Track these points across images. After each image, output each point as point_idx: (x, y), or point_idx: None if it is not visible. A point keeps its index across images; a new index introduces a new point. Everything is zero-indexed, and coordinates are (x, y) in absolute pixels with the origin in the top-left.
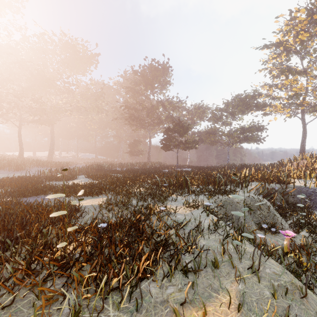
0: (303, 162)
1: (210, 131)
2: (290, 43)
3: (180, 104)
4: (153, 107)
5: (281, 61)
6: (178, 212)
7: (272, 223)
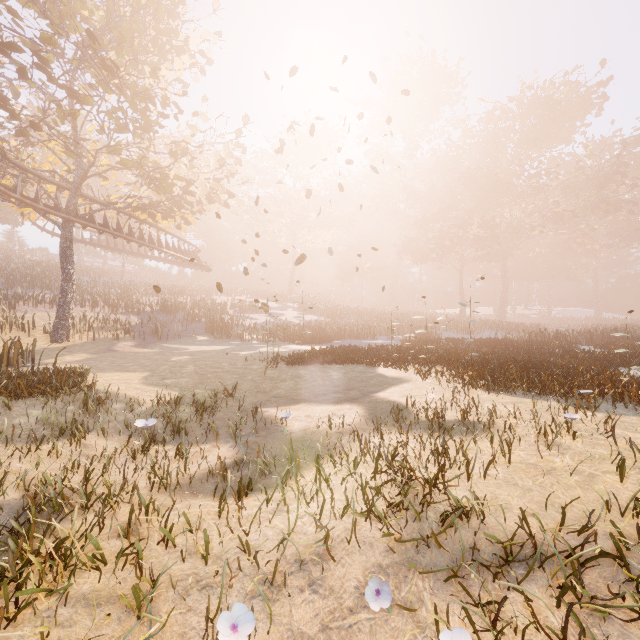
0: None
1: None
2: None
3: None
4: None
5: None
6: None
7: None
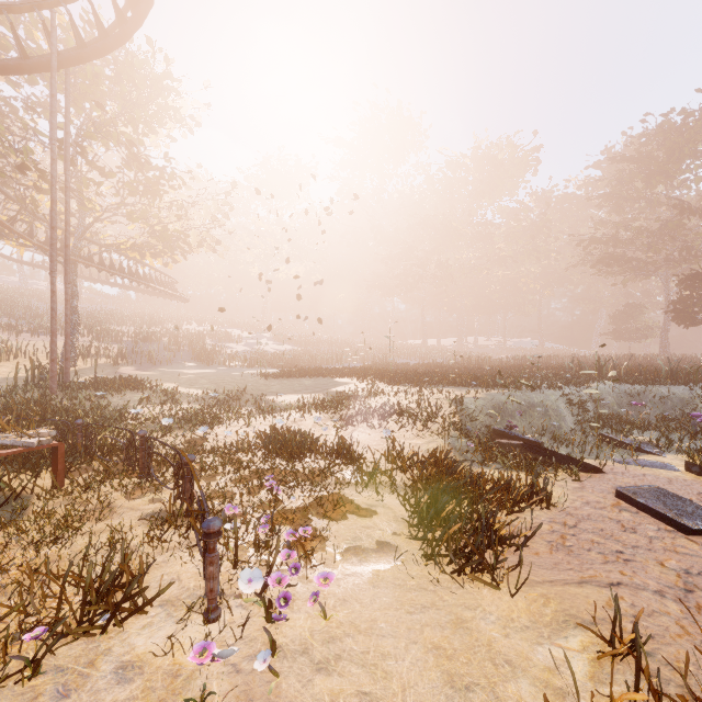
0: None
1: None
2: None
3: None
4: (665, 226)
5: None
6: None
7: (686, 415)
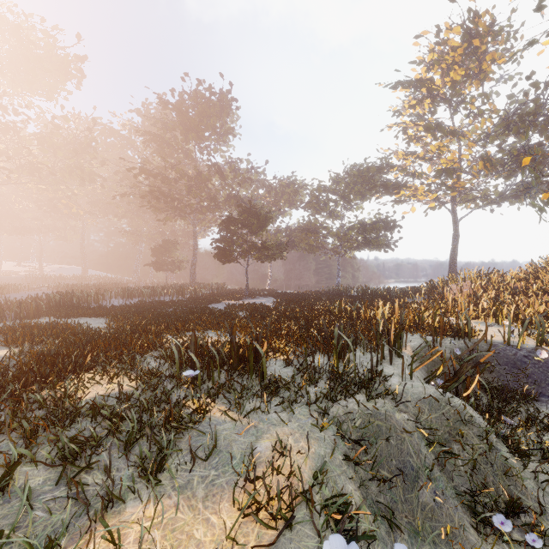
0: (471, 286)
1: (308, 227)
2: (437, 83)
3: (254, 175)
4: (200, 176)
5: (422, 113)
6: None
7: (511, 499)
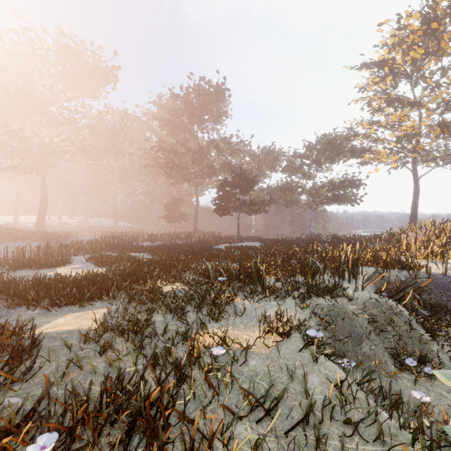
0: (425, 233)
1: (285, 186)
2: (398, 62)
3: (242, 147)
4: (201, 150)
5: (385, 88)
6: (250, 347)
7: (420, 354)
